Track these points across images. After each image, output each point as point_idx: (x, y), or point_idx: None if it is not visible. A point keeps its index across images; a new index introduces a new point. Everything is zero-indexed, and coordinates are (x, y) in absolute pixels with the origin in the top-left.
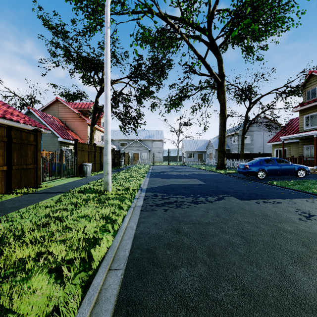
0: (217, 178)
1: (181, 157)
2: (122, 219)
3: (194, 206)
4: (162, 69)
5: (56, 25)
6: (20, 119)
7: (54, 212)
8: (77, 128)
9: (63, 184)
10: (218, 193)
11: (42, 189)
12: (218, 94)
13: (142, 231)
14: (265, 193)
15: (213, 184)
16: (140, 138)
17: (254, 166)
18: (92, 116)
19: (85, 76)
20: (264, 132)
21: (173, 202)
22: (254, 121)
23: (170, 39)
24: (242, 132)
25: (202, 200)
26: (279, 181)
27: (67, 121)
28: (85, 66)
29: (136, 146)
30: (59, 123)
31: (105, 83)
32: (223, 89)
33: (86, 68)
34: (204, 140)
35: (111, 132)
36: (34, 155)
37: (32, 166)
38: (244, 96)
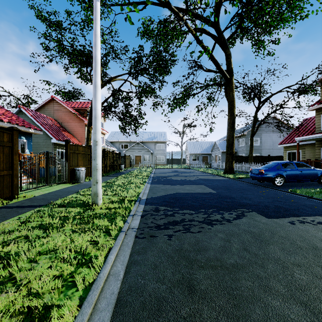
0: (228, 184)
1: (185, 160)
2: (106, 255)
3: (208, 229)
4: (165, 65)
5: (47, 12)
6: (4, 118)
7: (4, 246)
8: (73, 129)
9: (47, 192)
10: (235, 206)
11: (17, 202)
12: (226, 92)
13: (133, 284)
14: (293, 206)
15: (225, 192)
16: (142, 140)
17: (271, 171)
18: (89, 115)
19: (81, 70)
20: (273, 134)
21: (179, 221)
22: (264, 121)
23: (174, 31)
24: (251, 133)
25: (217, 219)
26: (301, 188)
27: (63, 122)
28: (80, 60)
29: (138, 149)
30: (54, 124)
31: (93, 69)
32: (232, 86)
33: (82, 63)
34: (209, 142)
35: (112, 133)
36: (9, 159)
37: (6, 173)
38: (253, 94)
